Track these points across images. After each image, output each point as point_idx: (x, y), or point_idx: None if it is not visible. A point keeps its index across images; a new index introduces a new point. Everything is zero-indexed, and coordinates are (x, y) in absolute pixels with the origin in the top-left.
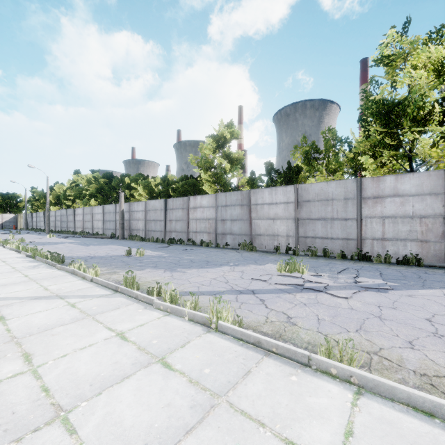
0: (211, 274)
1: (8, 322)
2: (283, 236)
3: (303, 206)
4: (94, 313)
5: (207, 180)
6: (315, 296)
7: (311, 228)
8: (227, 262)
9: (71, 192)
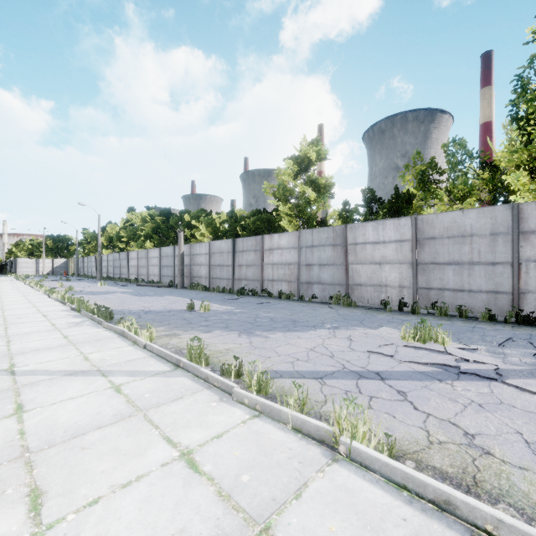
0: (304, 341)
1: (26, 416)
2: (394, 287)
3: (425, 245)
4: (146, 405)
5: (287, 214)
6: (488, 389)
7: (436, 276)
8: (321, 323)
9: (125, 233)
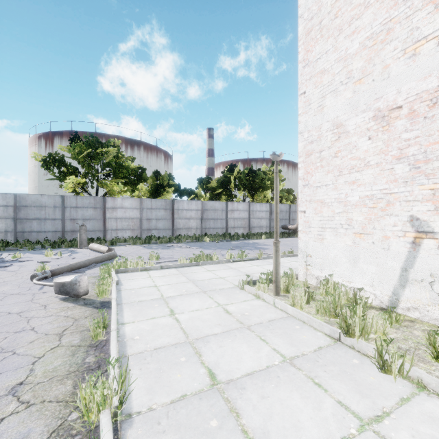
0: None
1: None
2: None
3: None
4: None
5: None
6: None
7: None
8: None
9: None
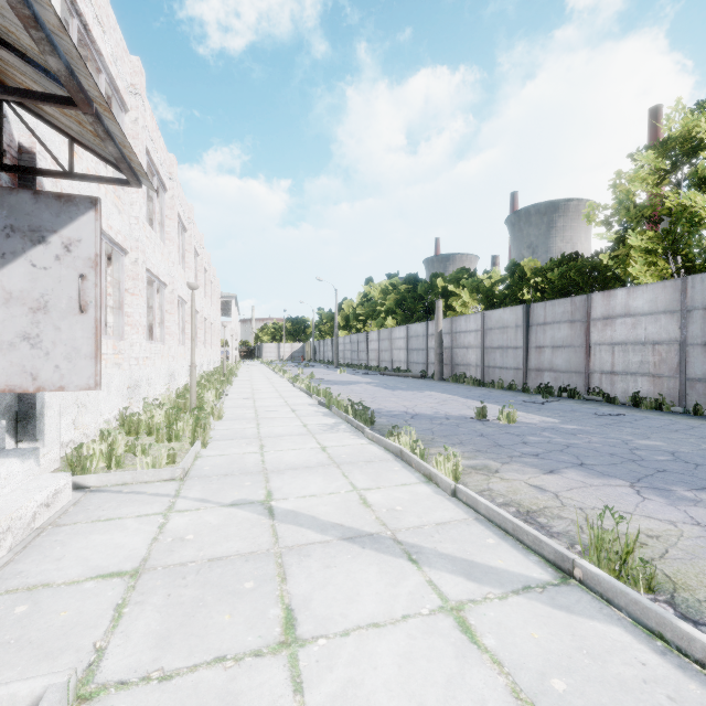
0: None
1: (303, 663)
2: None
3: None
4: None
5: (645, 249)
6: None
7: None
8: None
9: (362, 310)
